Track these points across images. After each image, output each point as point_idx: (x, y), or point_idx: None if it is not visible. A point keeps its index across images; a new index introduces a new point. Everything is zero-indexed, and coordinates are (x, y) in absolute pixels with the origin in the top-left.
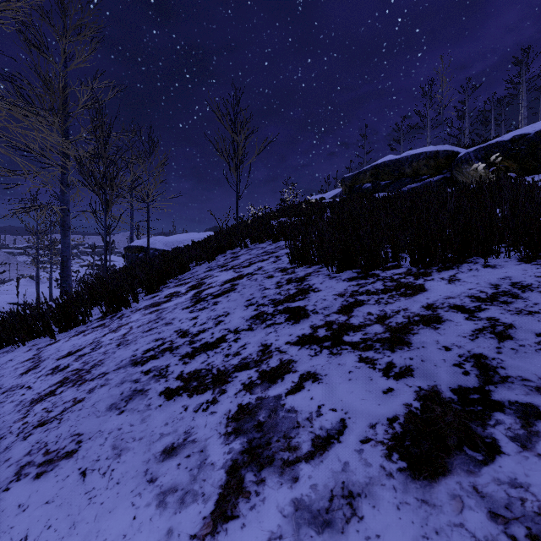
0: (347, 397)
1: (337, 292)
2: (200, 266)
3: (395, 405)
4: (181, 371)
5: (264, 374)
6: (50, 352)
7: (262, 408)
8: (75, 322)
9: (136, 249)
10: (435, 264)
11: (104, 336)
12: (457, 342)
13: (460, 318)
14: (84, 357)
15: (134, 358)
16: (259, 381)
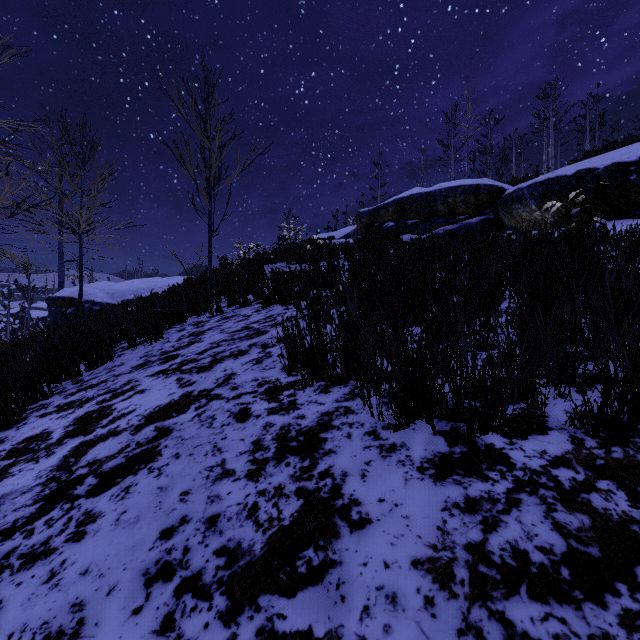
0: None
1: (422, 543)
2: (133, 351)
3: None
4: None
5: None
6: None
7: None
8: None
9: (62, 302)
10: None
11: None
12: None
13: None
14: None
15: None
16: None
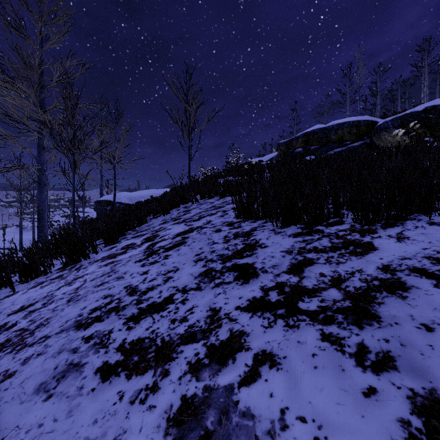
0: (316, 398)
1: (284, 248)
2: (156, 219)
3: (385, 420)
4: (123, 339)
5: (212, 349)
6: (5, 305)
7: (210, 406)
8: (36, 273)
9: (104, 203)
10: (379, 220)
11: (58, 290)
12: (438, 319)
13: (427, 284)
14: (33, 314)
15: (79, 319)
16: (206, 360)
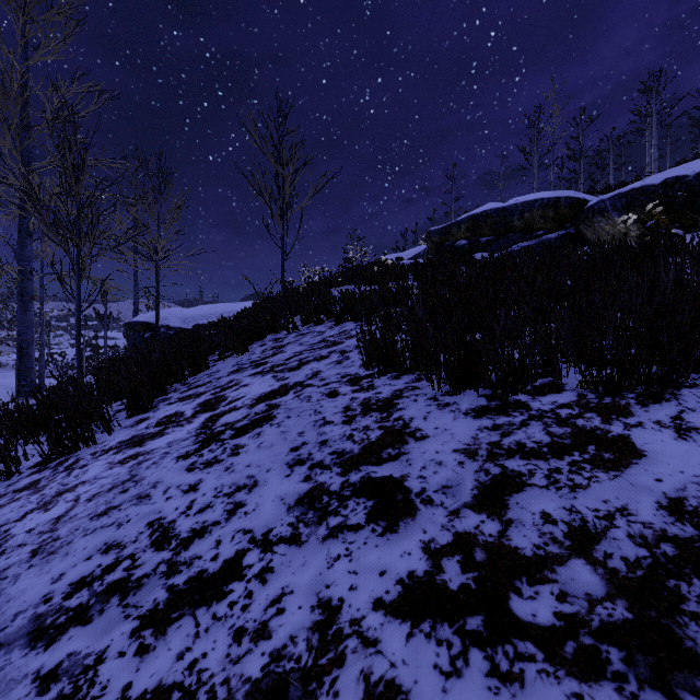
0: None
1: (460, 443)
2: (225, 362)
3: None
4: (124, 687)
5: None
6: None
7: None
8: None
9: (140, 327)
10: (630, 387)
11: (21, 520)
12: None
13: None
14: None
15: (43, 612)
16: None
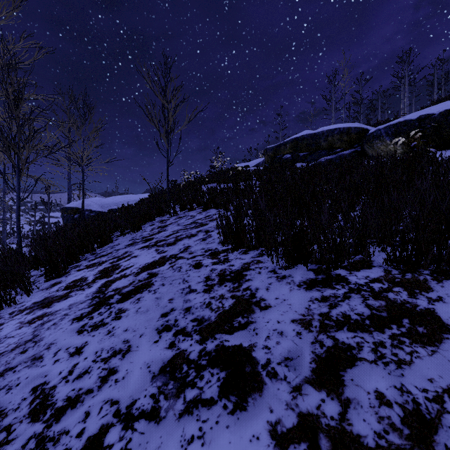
0: None
1: (297, 313)
2: (124, 237)
3: None
4: None
5: None
6: None
7: None
8: None
9: (71, 211)
10: (425, 265)
11: None
12: None
13: None
14: None
15: None
16: None
